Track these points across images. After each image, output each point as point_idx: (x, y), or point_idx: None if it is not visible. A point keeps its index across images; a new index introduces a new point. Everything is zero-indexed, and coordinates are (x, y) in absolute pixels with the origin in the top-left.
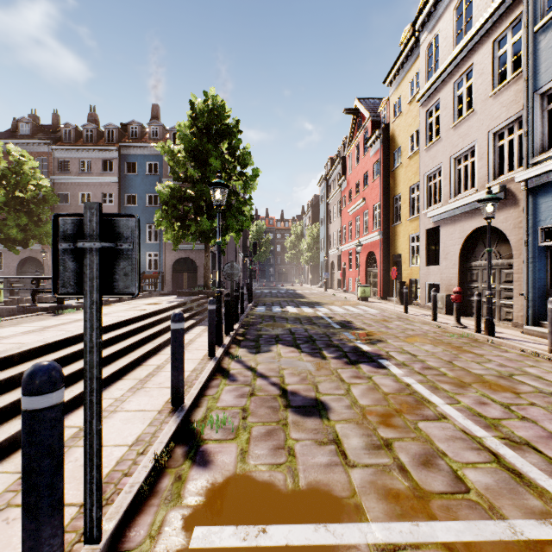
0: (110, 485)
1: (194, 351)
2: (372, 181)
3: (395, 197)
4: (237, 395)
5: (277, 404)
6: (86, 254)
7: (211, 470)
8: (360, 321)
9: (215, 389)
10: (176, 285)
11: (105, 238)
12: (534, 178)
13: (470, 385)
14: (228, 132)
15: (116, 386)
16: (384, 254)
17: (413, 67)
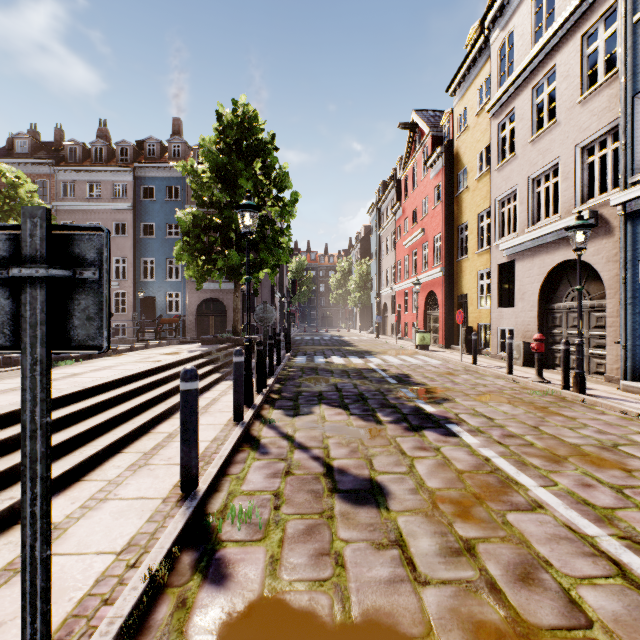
0: (81, 620)
1: (217, 414)
2: (432, 208)
3: (460, 227)
4: (269, 474)
5: (320, 488)
6: (25, 286)
7: (229, 590)
8: (420, 374)
9: (240, 465)
10: (201, 331)
11: (58, 263)
12: (634, 200)
13: (566, 459)
14: (261, 149)
15: (113, 463)
16: (447, 295)
17: (482, 72)
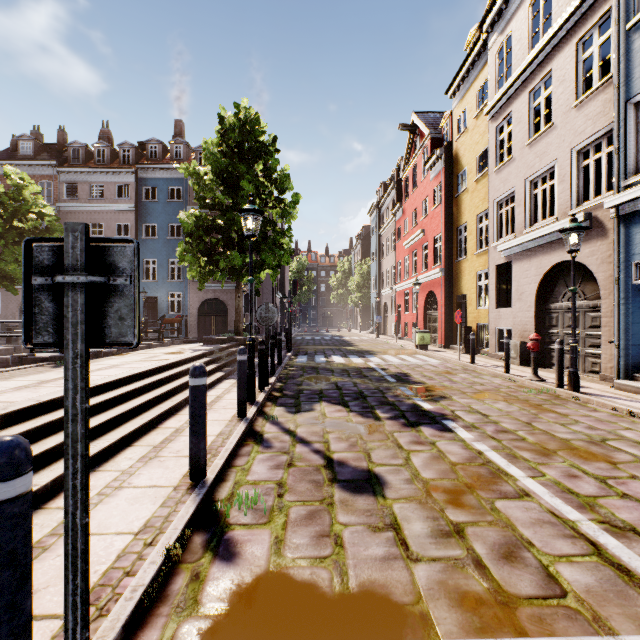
0: (107, 588)
1: (221, 410)
2: (432, 209)
3: (459, 228)
4: (272, 466)
5: (320, 478)
6: (68, 291)
7: (237, 566)
8: (418, 373)
9: (245, 458)
10: (203, 331)
11: (94, 270)
12: (626, 203)
13: (555, 452)
14: (263, 151)
15: (124, 455)
16: (446, 295)
17: (481, 75)
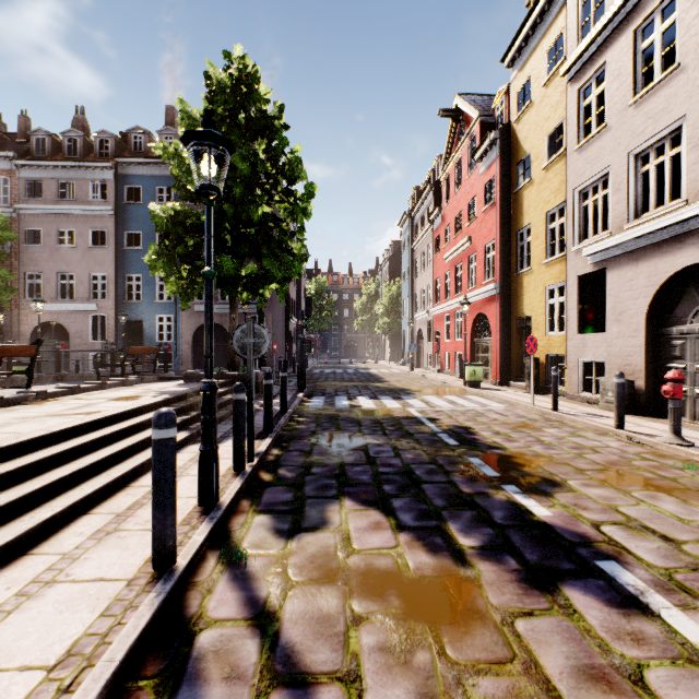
0: None
1: (133, 537)
2: (482, 210)
3: (520, 232)
4: None
5: None
6: None
7: None
8: (485, 427)
9: None
10: (199, 363)
11: None
12: None
13: None
14: (266, 125)
15: None
16: (502, 317)
17: (553, 28)
